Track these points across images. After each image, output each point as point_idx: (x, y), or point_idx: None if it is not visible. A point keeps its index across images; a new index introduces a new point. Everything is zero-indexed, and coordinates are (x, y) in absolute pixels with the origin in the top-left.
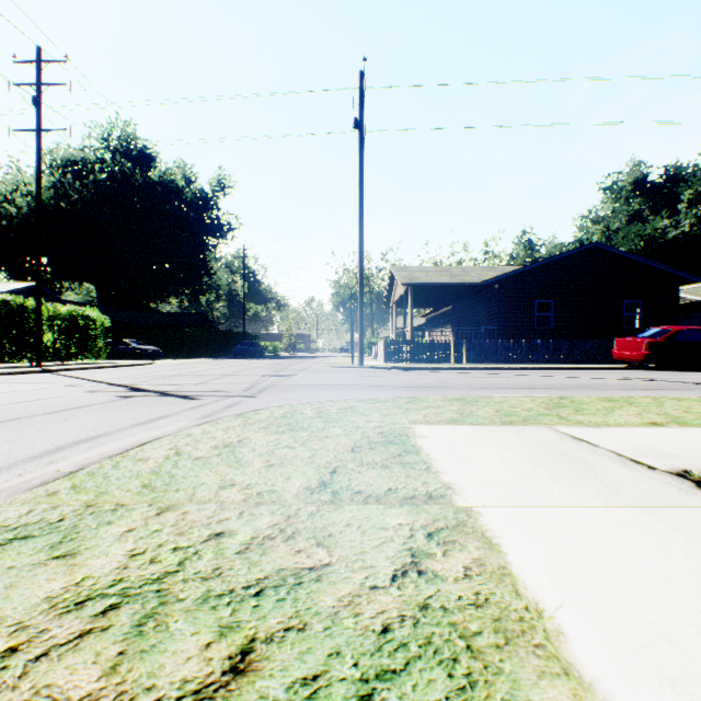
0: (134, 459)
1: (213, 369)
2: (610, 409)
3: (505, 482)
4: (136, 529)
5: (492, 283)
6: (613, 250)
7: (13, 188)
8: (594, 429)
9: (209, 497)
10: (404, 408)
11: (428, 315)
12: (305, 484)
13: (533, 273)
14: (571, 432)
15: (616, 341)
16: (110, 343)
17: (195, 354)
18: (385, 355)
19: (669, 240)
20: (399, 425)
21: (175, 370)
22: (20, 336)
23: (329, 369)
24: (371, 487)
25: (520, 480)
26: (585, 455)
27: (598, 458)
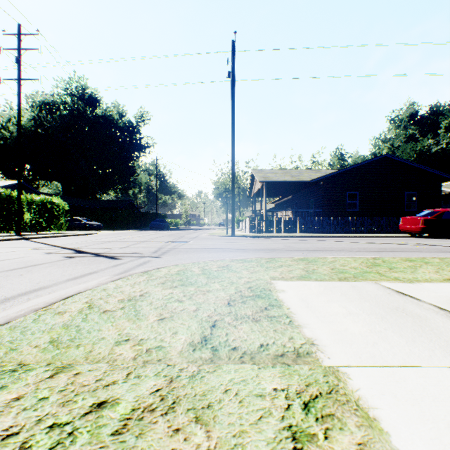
0: (53, 312)
1: (134, 237)
2: (414, 267)
3: (359, 337)
4: (23, 397)
5: (318, 180)
6: (398, 159)
7: (7, 120)
8: (410, 285)
9: (103, 355)
10: (265, 266)
11: (276, 202)
12: (188, 340)
13: (346, 174)
14: (393, 287)
15: (401, 218)
16: (69, 220)
17: (125, 227)
18: (248, 228)
19: (433, 153)
20: (262, 281)
21: (110, 238)
22: (8, 216)
23: (211, 237)
24: (246, 343)
25: (371, 335)
26: (414, 308)
27: (426, 312)
